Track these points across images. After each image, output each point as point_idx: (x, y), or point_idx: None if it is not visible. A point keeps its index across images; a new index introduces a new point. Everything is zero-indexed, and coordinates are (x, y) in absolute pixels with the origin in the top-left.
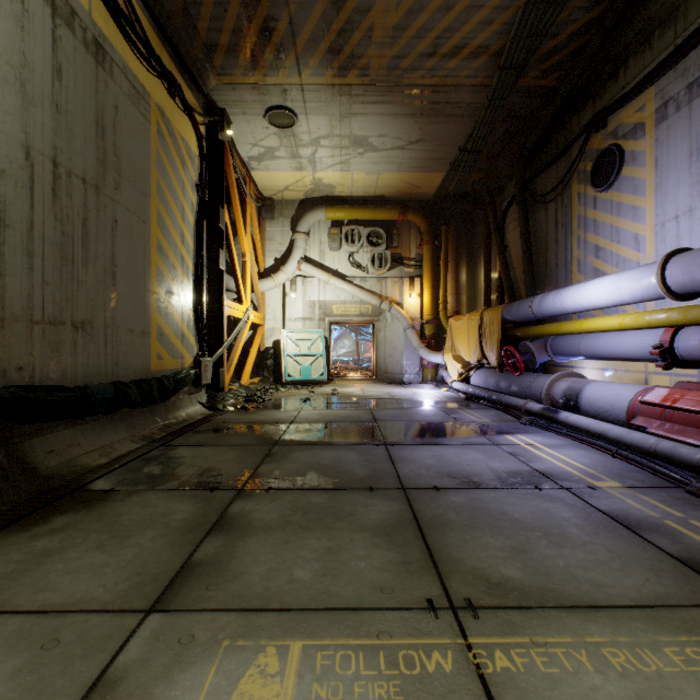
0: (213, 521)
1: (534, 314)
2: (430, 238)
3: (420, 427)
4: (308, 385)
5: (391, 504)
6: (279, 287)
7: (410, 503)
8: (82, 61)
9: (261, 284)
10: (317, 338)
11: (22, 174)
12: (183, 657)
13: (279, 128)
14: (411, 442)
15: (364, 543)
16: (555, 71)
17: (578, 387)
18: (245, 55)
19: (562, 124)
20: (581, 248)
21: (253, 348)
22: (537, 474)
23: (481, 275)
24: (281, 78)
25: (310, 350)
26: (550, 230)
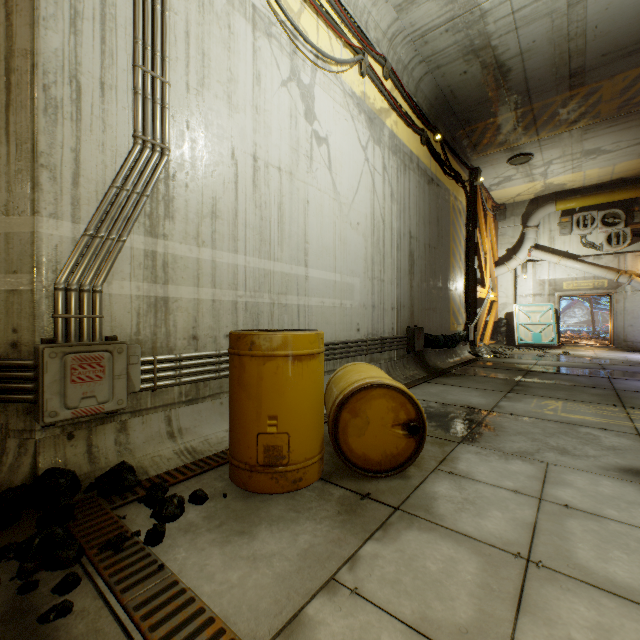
0: (513, 384)
1: None
2: None
3: None
4: (538, 348)
5: (603, 391)
6: (511, 271)
7: (616, 392)
8: (434, 198)
9: (496, 271)
10: (547, 310)
11: (423, 255)
12: (524, 397)
13: (517, 165)
14: (631, 379)
15: (586, 395)
16: None
17: None
18: (498, 140)
19: None
20: None
21: (490, 318)
22: None
23: None
24: (522, 141)
25: (539, 320)
26: None
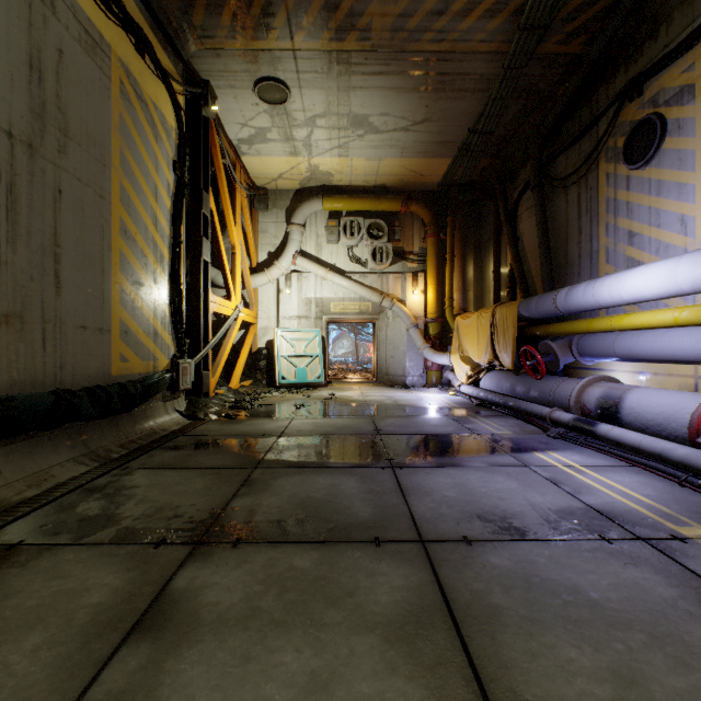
0: (142, 608)
1: (558, 309)
2: (435, 231)
3: (431, 441)
4: (304, 388)
5: (407, 572)
6: (272, 282)
7: (435, 569)
8: None
9: (254, 280)
10: (314, 338)
11: None
12: None
13: (270, 104)
14: (424, 463)
15: (371, 660)
16: (581, 34)
17: (617, 394)
18: (228, 12)
19: (587, 97)
20: (610, 235)
21: (244, 348)
22: (595, 514)
23: (490, 270)
24: (271, 42)
25: (305, 351)
26: (572, 217)
